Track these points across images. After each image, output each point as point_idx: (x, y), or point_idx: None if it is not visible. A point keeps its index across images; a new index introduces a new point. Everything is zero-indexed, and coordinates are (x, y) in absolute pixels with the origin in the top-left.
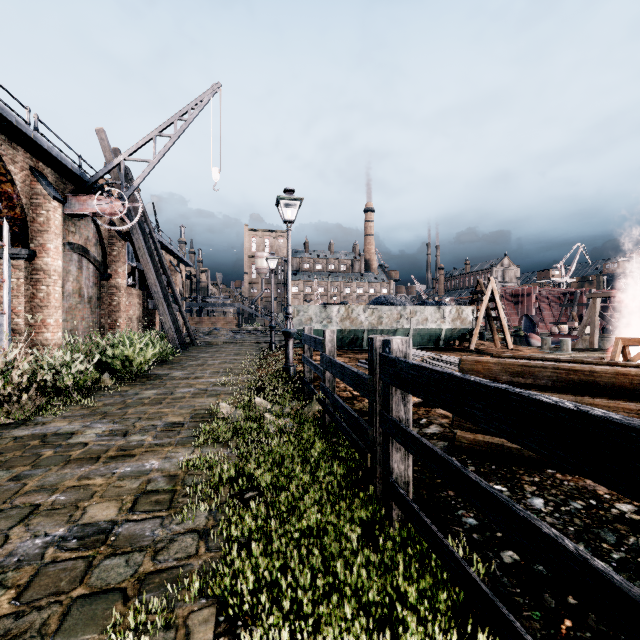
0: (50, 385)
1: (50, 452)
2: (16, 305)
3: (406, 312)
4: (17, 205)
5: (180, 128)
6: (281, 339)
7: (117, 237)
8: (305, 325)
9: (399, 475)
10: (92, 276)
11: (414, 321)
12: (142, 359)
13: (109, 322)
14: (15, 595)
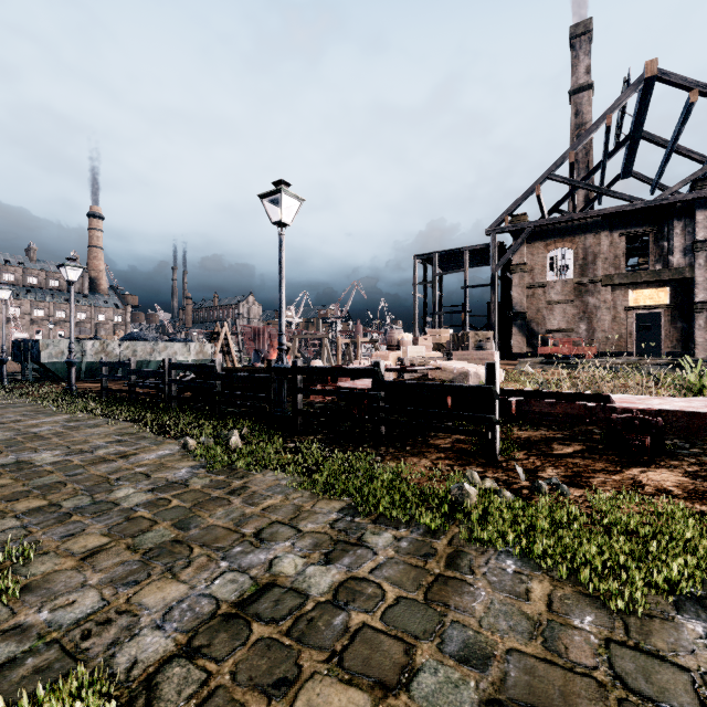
0: None
1: None
2: None
3: (159, 347)
4: None
5: None
6: None
7: None
8: (56, 358)
9: (174, 395)
10: None
11: (166, 354)
12: None
13: None
14: (61, 430)
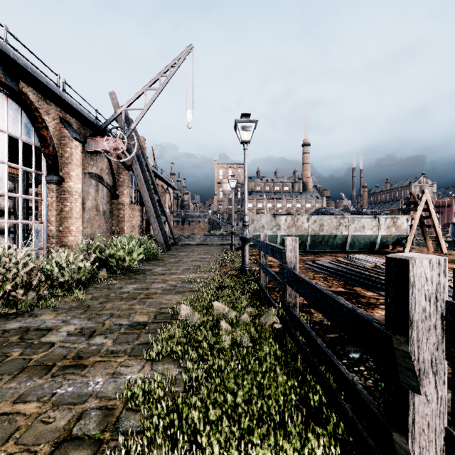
0: (56, 279)
1: (17, 353)
2: (50, 216)
3: (344, 220)
4: (50, 144)
5: (163, 82)
6: (239, 242)
7: (123, 168)
8: (258, 231)
9: None
10: (106, 196)
11: (352, 228)
12: (130, 258)
13: (117, 229)
14: None
